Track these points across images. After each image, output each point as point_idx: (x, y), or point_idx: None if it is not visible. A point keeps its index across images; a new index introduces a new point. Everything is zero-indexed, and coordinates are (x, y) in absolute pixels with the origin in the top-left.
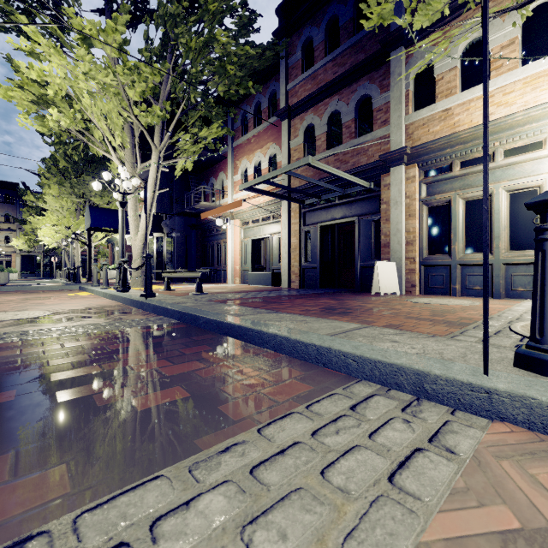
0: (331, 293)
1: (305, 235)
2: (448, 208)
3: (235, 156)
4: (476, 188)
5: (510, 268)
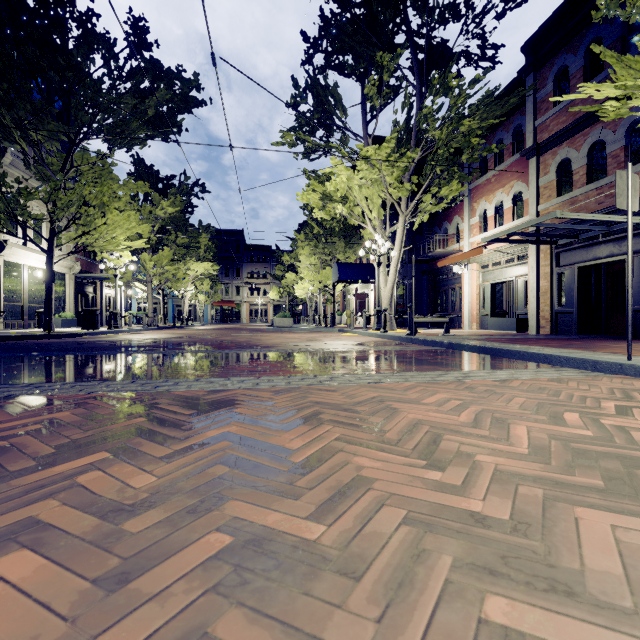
0: (588, 338)
1: (558, 278)
2: None
3: (472, 198)
4: None
5: None
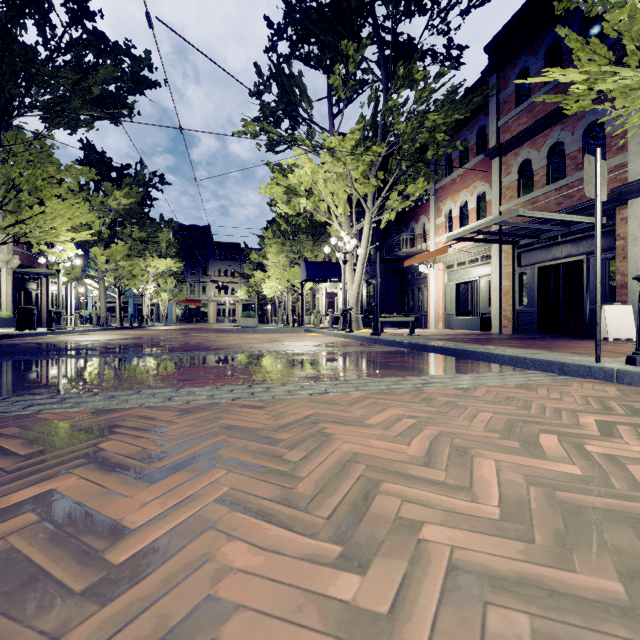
0: (549, 338)
1: (519, 277)
2: None
3: (438, 198)
4: None
5: None
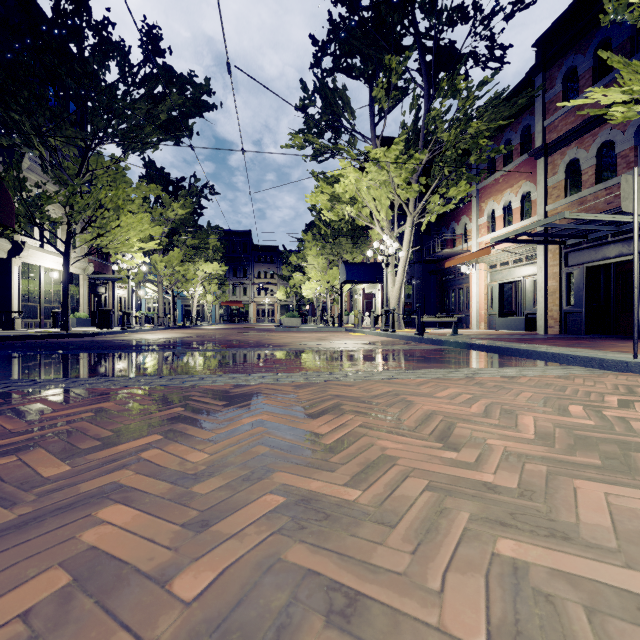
0: (597, 338)
1: (567, 277)
2: None
3: (480, 198)
4: None
5: None
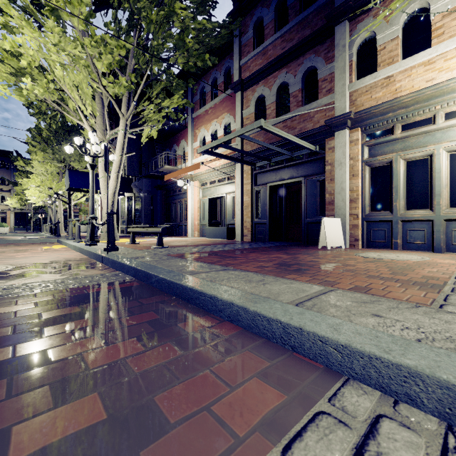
0: (281, 246)
1: (256, 194)
2: (389, 168)
3: (195, 125)
4: (417, 149)
5: (451, 224)
